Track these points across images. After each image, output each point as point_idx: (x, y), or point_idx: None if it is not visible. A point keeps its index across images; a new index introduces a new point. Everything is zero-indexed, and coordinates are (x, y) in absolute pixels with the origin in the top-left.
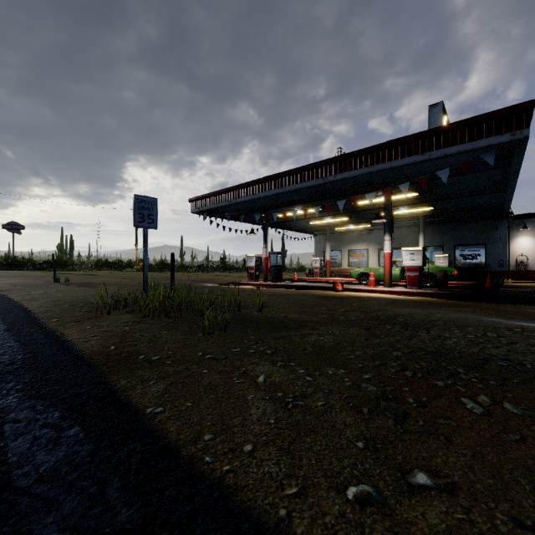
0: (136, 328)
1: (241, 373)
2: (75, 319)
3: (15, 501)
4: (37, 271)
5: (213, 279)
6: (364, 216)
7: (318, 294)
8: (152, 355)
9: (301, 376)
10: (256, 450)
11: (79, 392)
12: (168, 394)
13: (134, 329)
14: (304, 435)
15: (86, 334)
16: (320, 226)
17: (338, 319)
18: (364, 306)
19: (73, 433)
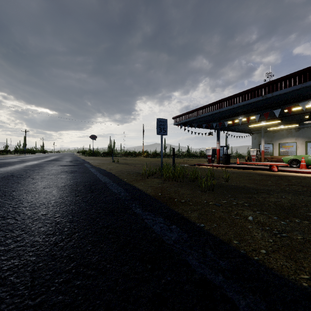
0: (164, 186)
1: (235, 214)
2: (134, 180)
3: (171, 248)
4: (102, 157)
5: (185, 162)
6: (293, 118)
7: (259, 173)
8: (180, 199)
9: (276, 220)
10: (269, 253)
11: (163, 211)
12: (201, 218)
13: (164, 186)
14: (296, 252)
15: (144, 187)
16: (256, 127)
17: (285, 189)
18: (301, 182)
19: (174, 227)
